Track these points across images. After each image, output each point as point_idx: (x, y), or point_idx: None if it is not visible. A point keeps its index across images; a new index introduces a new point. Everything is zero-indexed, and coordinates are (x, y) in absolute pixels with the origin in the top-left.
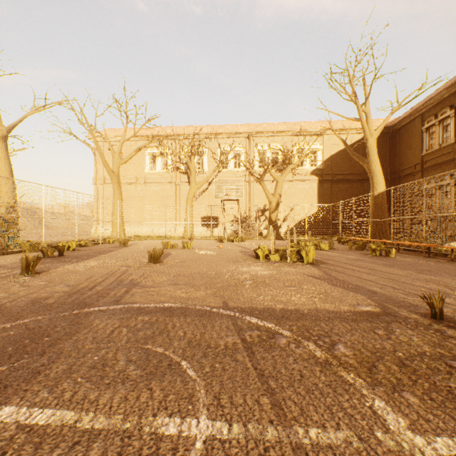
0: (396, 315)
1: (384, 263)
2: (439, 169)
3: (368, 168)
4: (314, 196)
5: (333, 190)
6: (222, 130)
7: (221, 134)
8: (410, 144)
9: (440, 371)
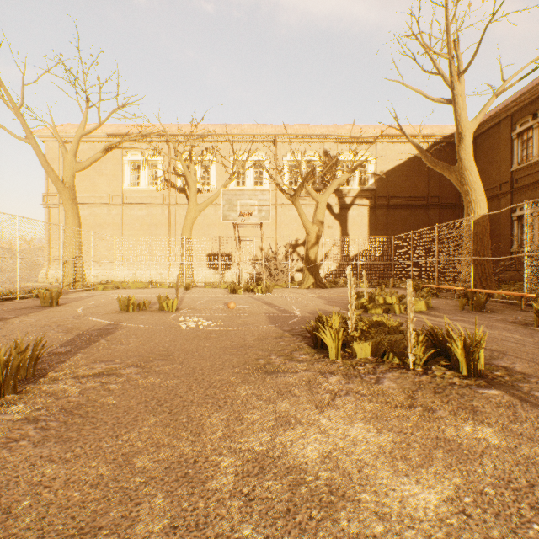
0: None
1: None
2: (538, 189)
3: (460, 179)
4: (364, 226)
5: (389, 219)
6: (237, 130)
7: (236, 136)
8: (493, 158)
9: None
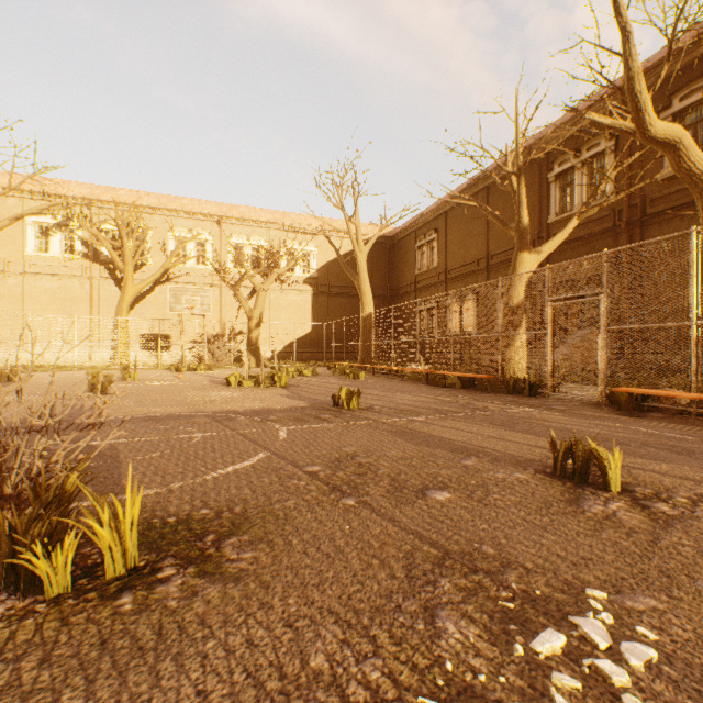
0: (316, 406)
1: (349, 384)
2: (428, 292)
3: (359, 286)
4: (308, 311)
5: (331, 305)
6: (177, 205)
7: (176, 211)
8: (407, 261)
9: (312, 418)
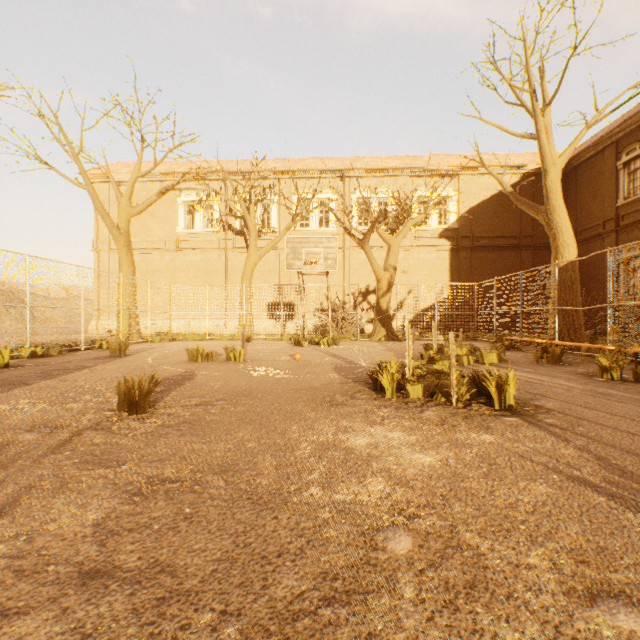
0: None
1: None
2: None
3: (547, 221)
4: (444, 271)
5: (474, 262)
6: (301, 165)
7: (299, 172)
8: (596, 191)
9: None
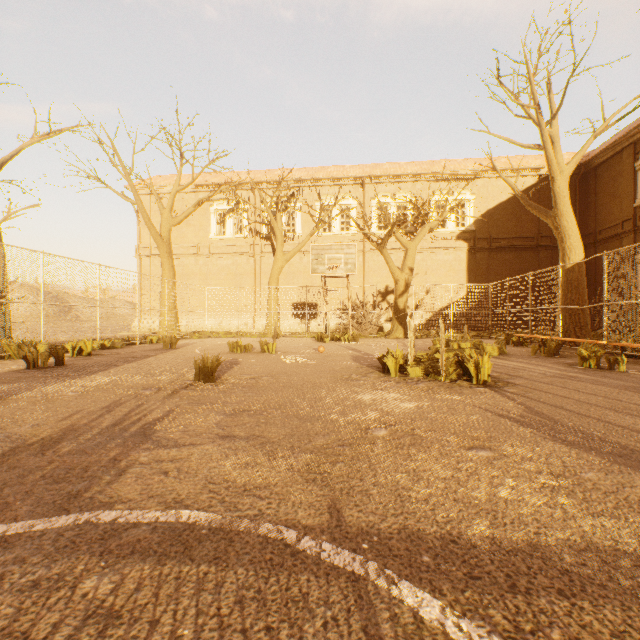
0: None
1: (620, 384)
2: None
3: (555, 225)
4: (462, 271)
5: (491, 263)
6: (323, 174)
7: (322, 180)
8: (614, 191)
9: None
